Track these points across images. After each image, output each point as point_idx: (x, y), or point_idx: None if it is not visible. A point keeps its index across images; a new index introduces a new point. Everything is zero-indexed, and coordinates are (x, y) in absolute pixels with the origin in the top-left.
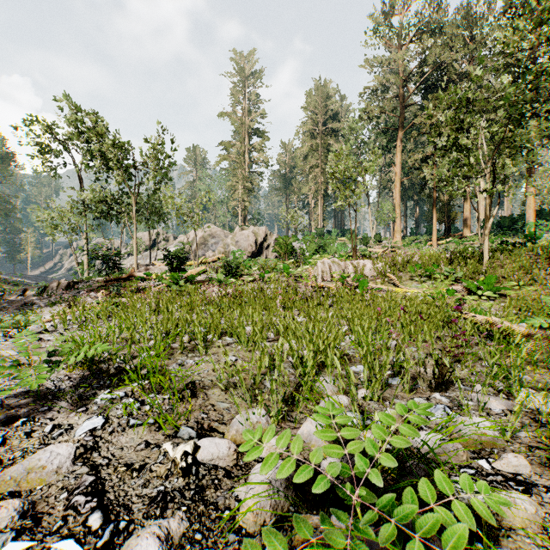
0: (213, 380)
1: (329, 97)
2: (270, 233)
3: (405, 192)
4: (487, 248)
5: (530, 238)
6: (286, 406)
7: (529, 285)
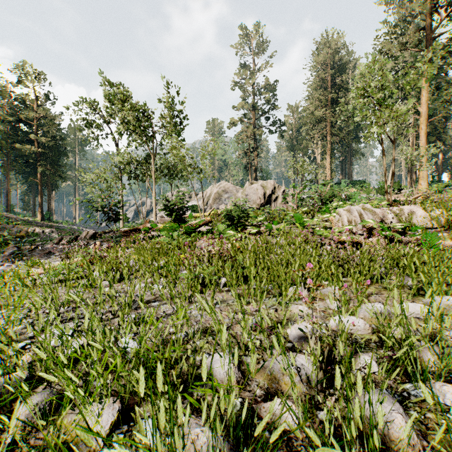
0: None
1: (337, 51)
2: (278, 186)
3: None
4: None
5: None
6: None
7: None
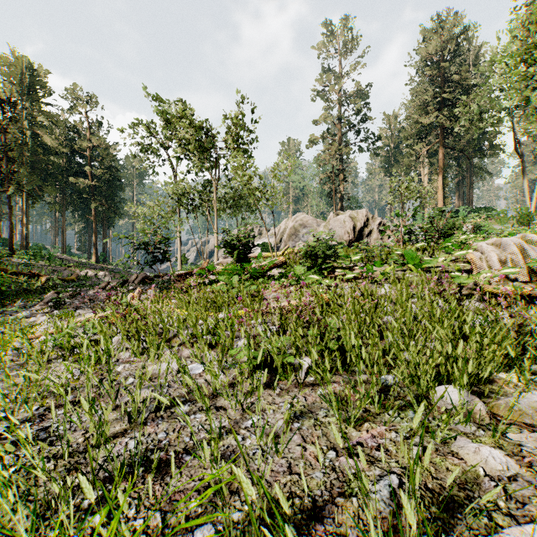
0: None
1: (453, 36)
2: (372, 216)
3: None
4: None
5: None
6: None
7: None
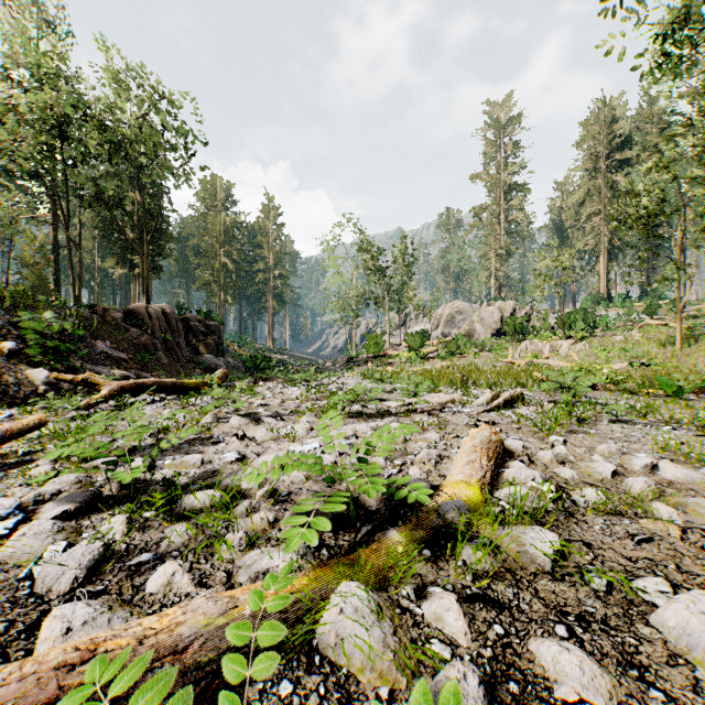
0: None
1: (616, 120)
2: (519, 307)
3: None
4: (677, 329)
5: None
6: None
7: (699, 363)
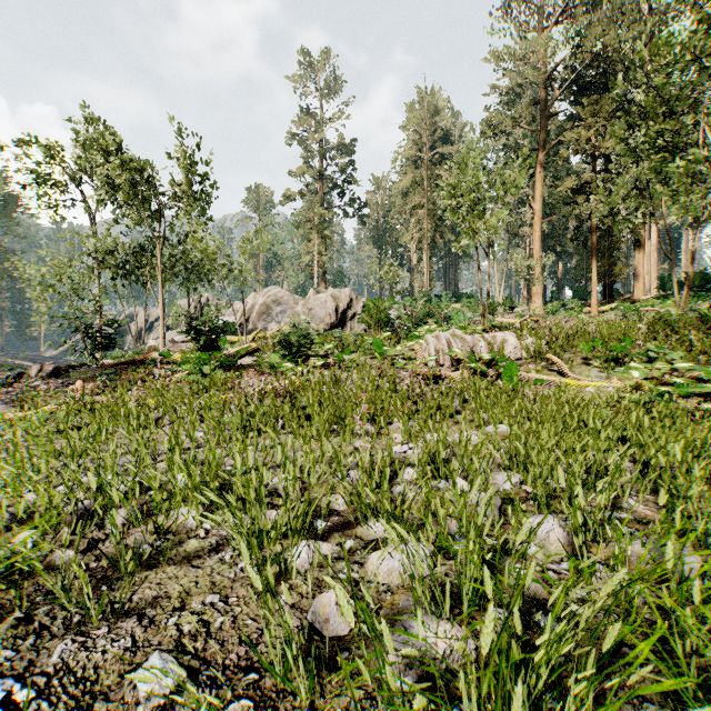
0: None
1: (438, 111)
2: (356, 297)
3: (543, 241)
4: None
5: None
6: None
7: None
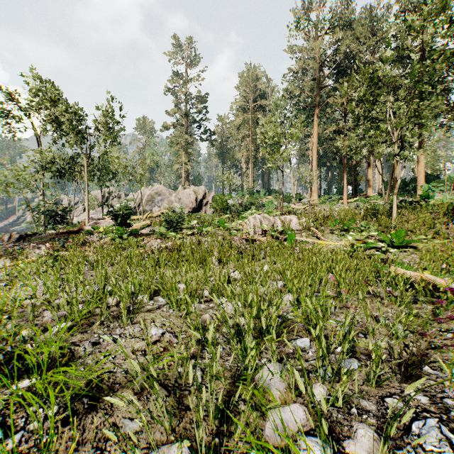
0: (129, 369)
1: (258, 79)
2: (208, 192)
3: (319, 159)
4: (396, 206)
5: (425, 197)
6: (220, 422)
7: (433, 238)
